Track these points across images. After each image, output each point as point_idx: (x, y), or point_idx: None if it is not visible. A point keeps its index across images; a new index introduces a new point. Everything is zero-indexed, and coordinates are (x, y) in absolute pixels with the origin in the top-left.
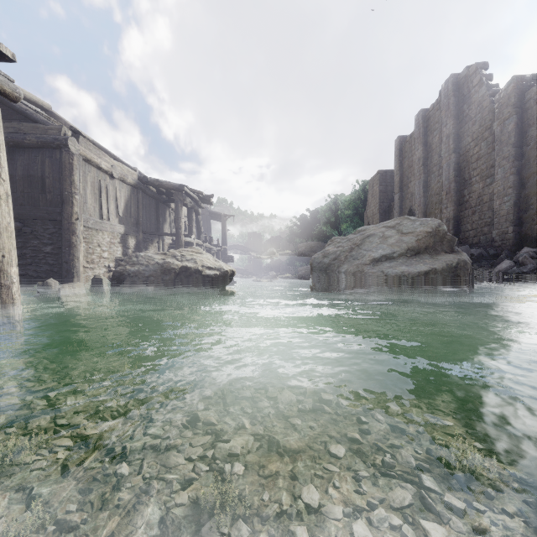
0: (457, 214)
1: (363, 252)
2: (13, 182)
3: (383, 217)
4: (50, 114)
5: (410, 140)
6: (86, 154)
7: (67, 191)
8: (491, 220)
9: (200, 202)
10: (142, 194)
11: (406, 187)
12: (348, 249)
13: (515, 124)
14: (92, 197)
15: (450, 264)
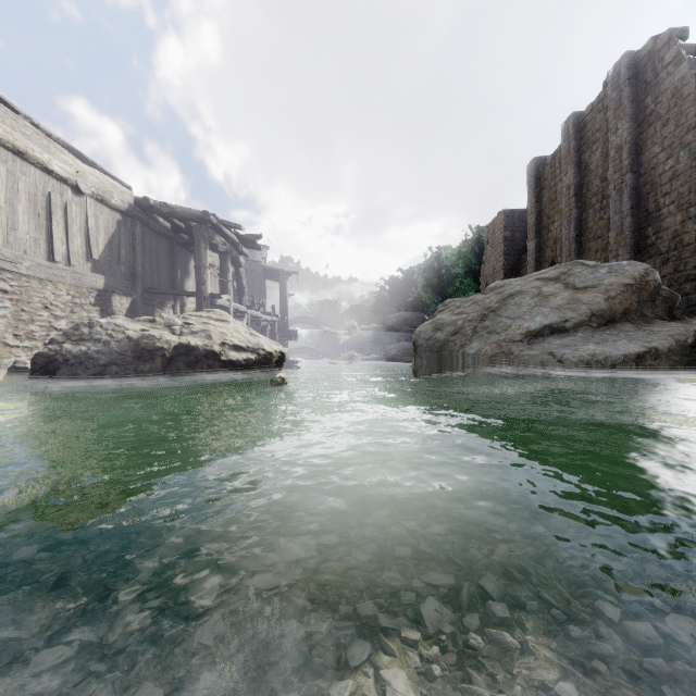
0: None
1: (506, 320)
2: None
3: (508, 276)
4: None
5: (553, 162)
6: (15, 140)
7: None
8: None
9: (241, 246)
10: (142, 228)
11: (546, 230)
12: (477, 317)
13: None
14: (31, 220)
15: (682, 341)
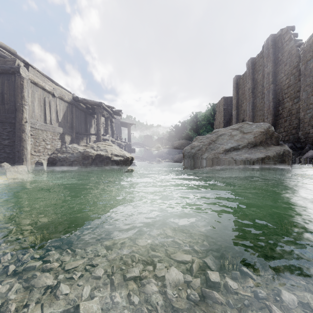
0: (274, 122)
1: (218, 145)
2: None
3: (225, 125)
4: (15, 56)
5: (243, 77)
6: (34, 79)
7: (19, 103)
8: (297, 125)
9: (113, 114)
10: (75, 108)
11: (240, 106)
12: (207, 143)
13: None
14: (39, 108)
15: (278, 153)
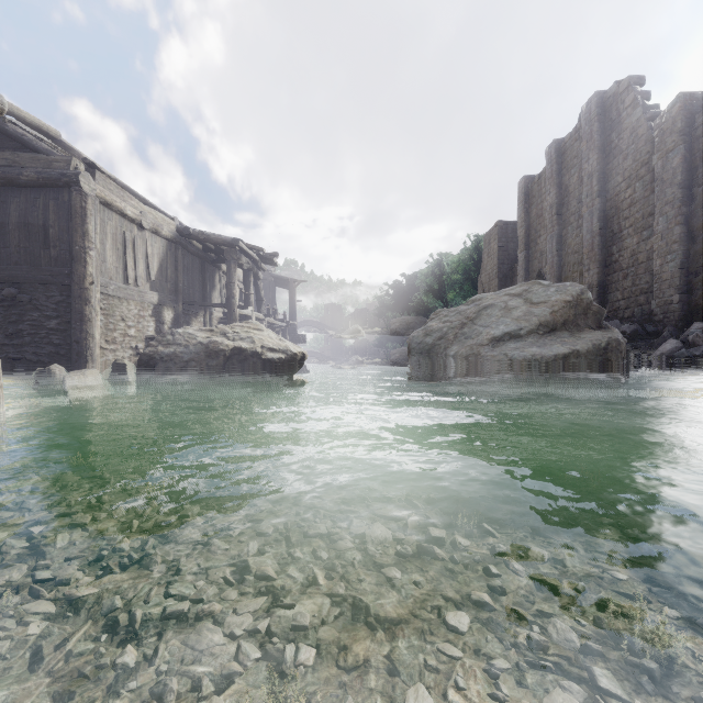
0: (603, 278)
1: (479, 328)
2: (5, 233)
3: (502, 284)
4: (59, 144)
5: (539, 181)
6: (105, 196)
7: (78, 245)
8: (649, 286)
9: (260, 263)
10: (182, 251)
11: (534, 243)
12: (458, 325)
13: (682, 157)
14: (114, 254)
15: (597, 345)
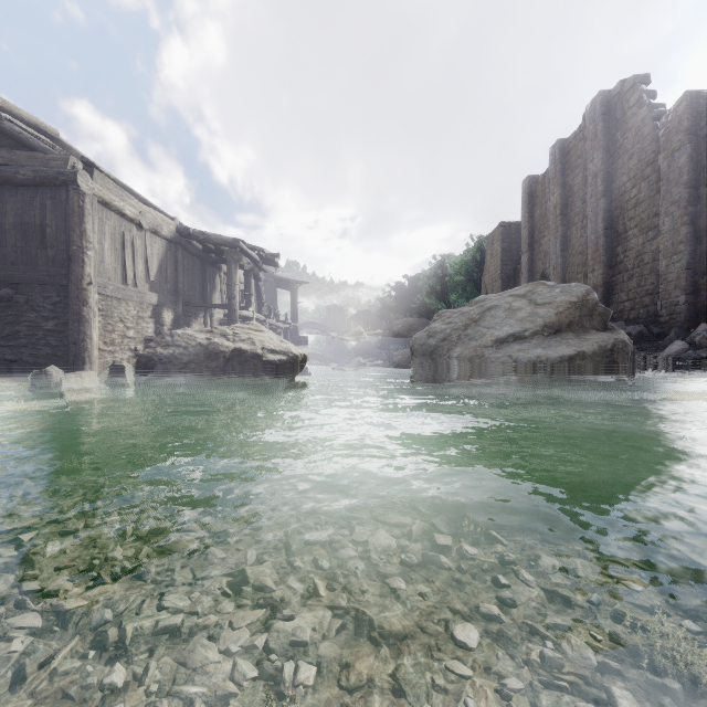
0: (608, 279)
1: (483, 329)
2: (2, 232)
3: (506, 285)
4: (57, 143)
5: (543, 181)
6: (104, 195)
7: (76, 245)
8: (654, 287)
9: (261, 263)
10: (182, 251)
11: (538, 244)
12: (462, 326)
13: (688, 157)
14: (112, 254)
15: (603, 346)
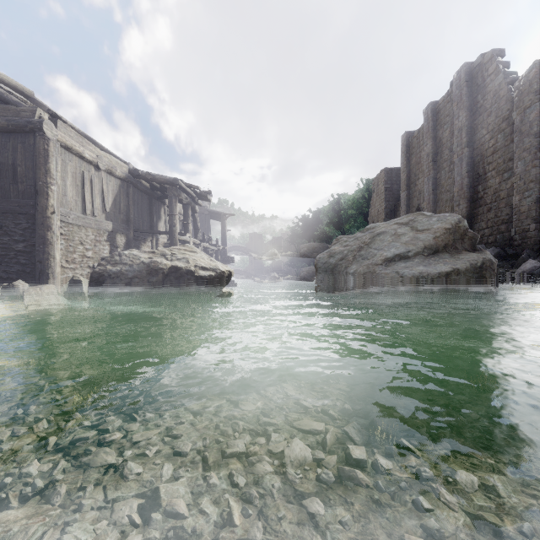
0: (470, 211)
1: (374, 251)
2: None
3: (388, 217)
4: (32, 101)
5: (418, 135)
6: (66, 141)
7: (41, 181)
8: (509, 217)
9: (197, 199)
10: (133, 188)
11: (413, 185)
12: (356, 248)
13: (538, 113)
14: (73, 189)
15: (474, 264)
